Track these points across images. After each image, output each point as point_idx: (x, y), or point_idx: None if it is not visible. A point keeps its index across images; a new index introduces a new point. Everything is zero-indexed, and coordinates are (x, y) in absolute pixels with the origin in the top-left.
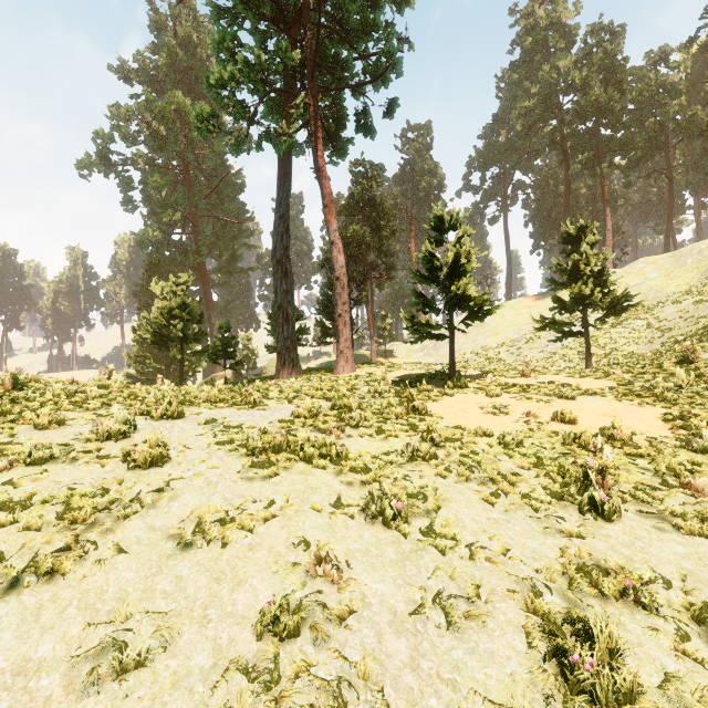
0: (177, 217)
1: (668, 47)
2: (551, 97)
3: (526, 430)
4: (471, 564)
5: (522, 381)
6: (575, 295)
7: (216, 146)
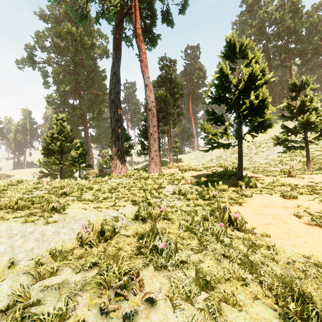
0: (68, 88)
1: None
2: (263, 28)
3: None
4: None
5: (294, 180)
6: (303, 122)
7: (89, 53)
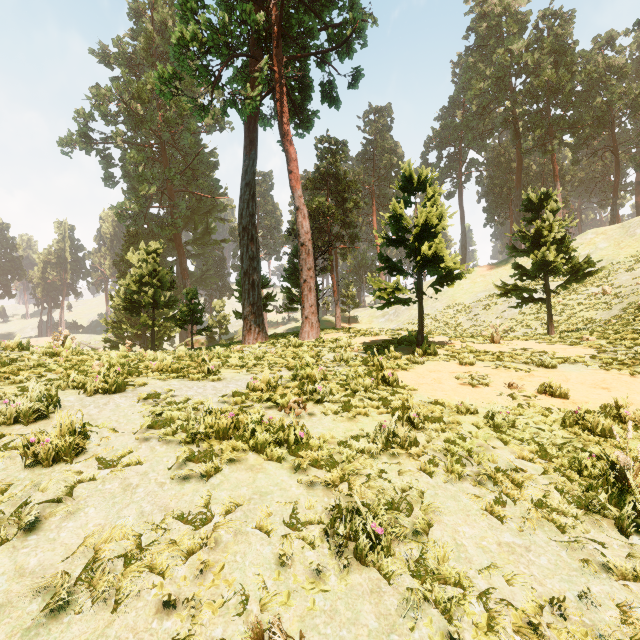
0: (153, 191)
1: (614, 31)
2: (504, 79)
3: (514, 406)
4: (493, 639)
5: (493, 347)
6: (538, 262)
7: (190, 125)
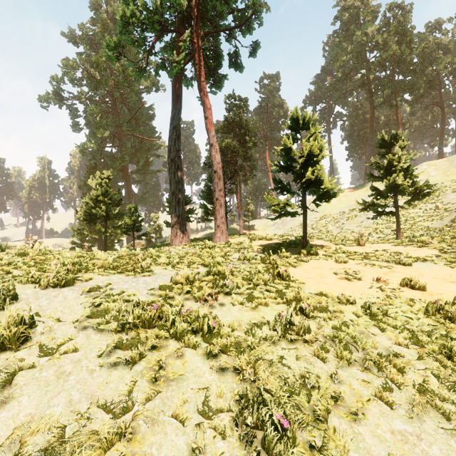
0: (107, 134)
1: (441, 19)
2: (361, 54)
3: (384, 297)
4: None
5: (359, 249)
6: (390, 185)
7: (134, 87)
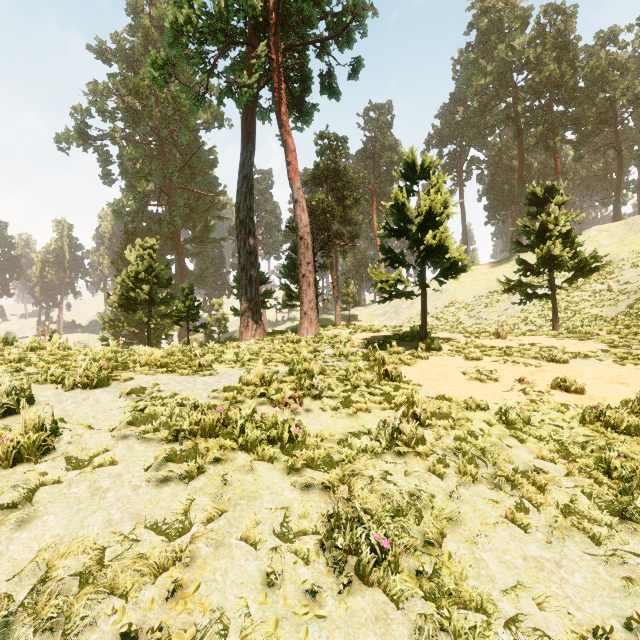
0: (151, 188)
1: (617, 27)
2: (506, 75)
3: (527, 402)
4: None
5: (499, 342)
6: (544, 256)
7: (188, 121)
